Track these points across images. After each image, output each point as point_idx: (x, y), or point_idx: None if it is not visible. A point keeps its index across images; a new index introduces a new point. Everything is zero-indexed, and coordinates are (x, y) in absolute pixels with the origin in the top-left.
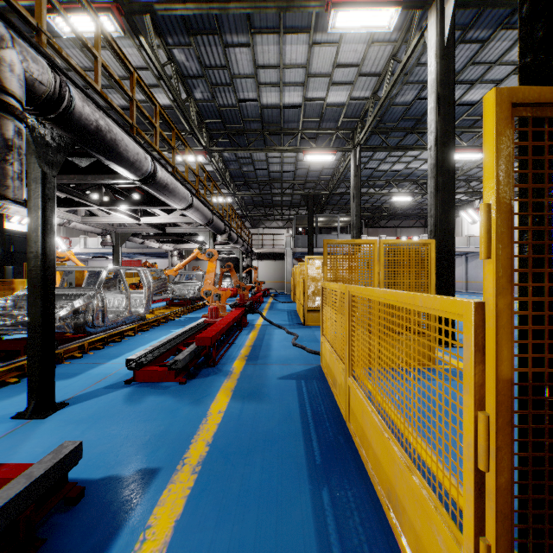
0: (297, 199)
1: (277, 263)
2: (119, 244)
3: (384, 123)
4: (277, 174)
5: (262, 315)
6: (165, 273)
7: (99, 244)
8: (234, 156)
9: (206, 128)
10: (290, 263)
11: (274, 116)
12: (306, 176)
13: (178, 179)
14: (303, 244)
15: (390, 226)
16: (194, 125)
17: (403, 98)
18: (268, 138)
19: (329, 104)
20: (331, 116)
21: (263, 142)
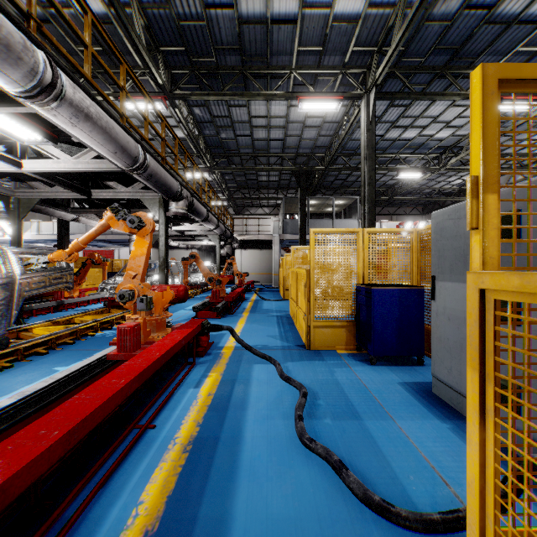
0: (286, 179)
1: (263, 253)
2: (20, 215)
3: (407, 58)
4: (263, 144)
5: (233, 335)
6: (48, 257)
7: (55, 229)
8: (208, 115)
9: (164, 61)
10: (278, 251)
11: (258, 41)
12: (297, 147)
13: (43, 48)
14: (293, 231)
15: (385, 214)
16: (140, 43)
17: (444, 6)
18: (250, 84)
19: (337, 19)
20: (337, 42)
21: (245, 90)
